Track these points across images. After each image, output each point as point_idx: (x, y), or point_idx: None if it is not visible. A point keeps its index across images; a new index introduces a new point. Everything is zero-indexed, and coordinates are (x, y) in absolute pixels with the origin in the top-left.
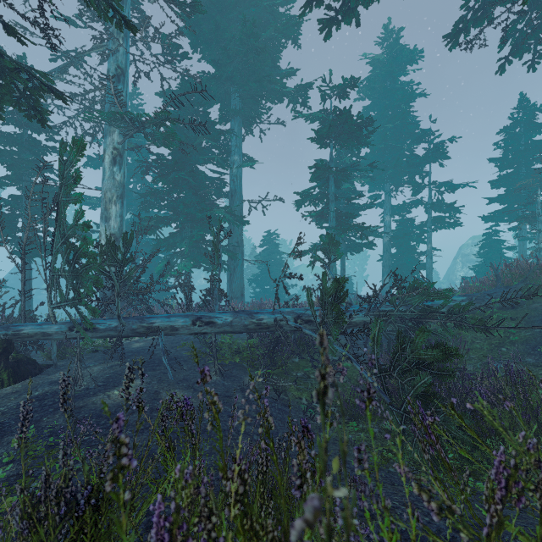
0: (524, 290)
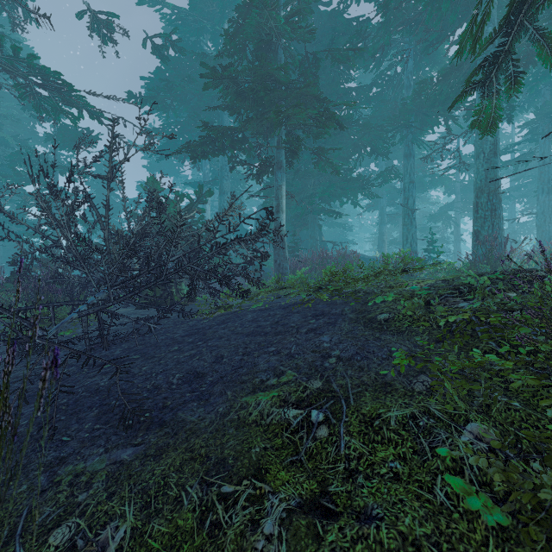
0: None
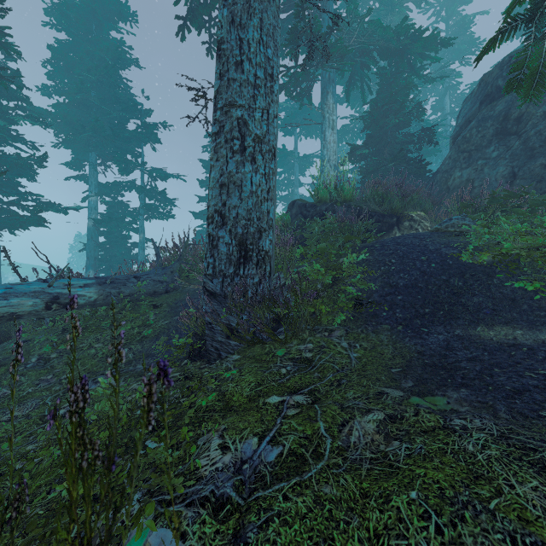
0: (184, 272)
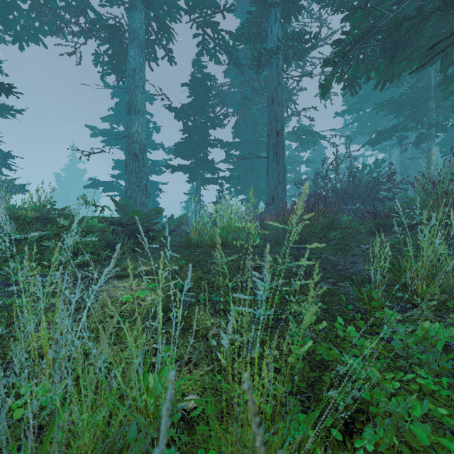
0: None
